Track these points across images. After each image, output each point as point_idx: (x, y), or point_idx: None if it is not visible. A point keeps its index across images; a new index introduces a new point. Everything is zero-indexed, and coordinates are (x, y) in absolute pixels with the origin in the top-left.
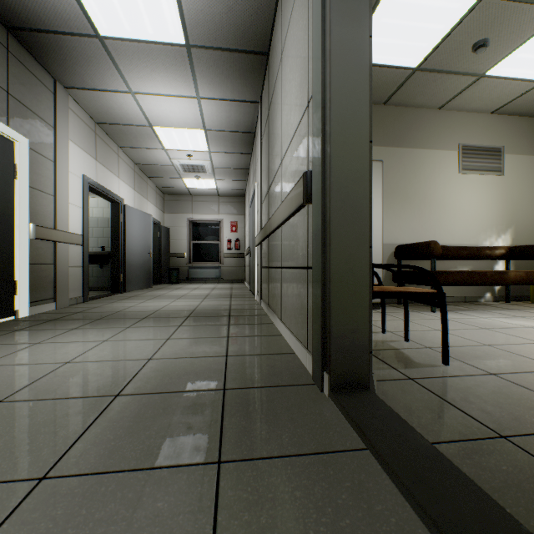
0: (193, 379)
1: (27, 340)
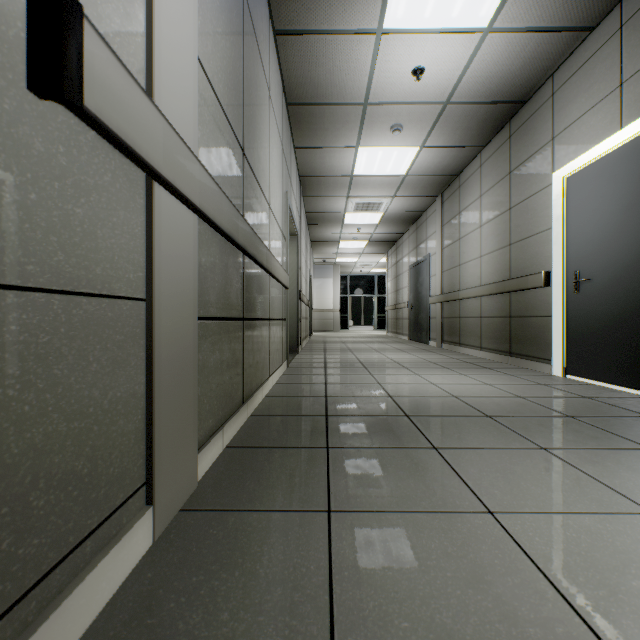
0: (340, 369)
1: (512, 386)
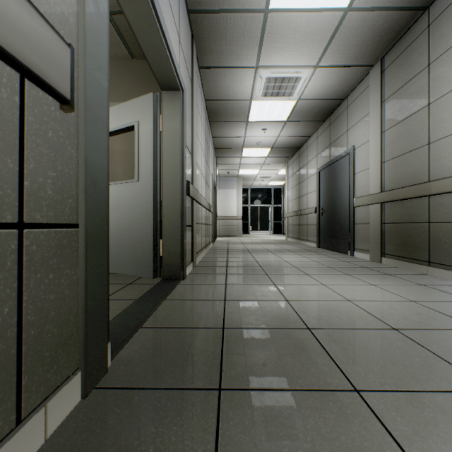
0: (275, 422)
1: None
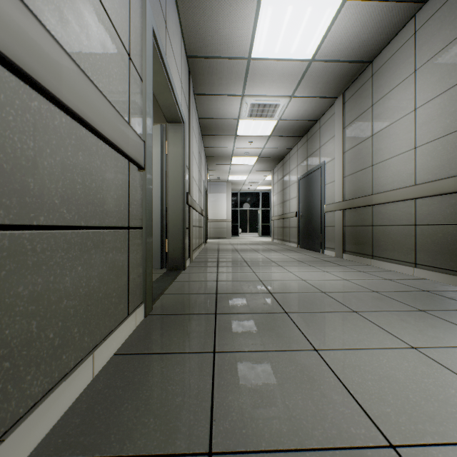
0: (242, 321)
1: None
